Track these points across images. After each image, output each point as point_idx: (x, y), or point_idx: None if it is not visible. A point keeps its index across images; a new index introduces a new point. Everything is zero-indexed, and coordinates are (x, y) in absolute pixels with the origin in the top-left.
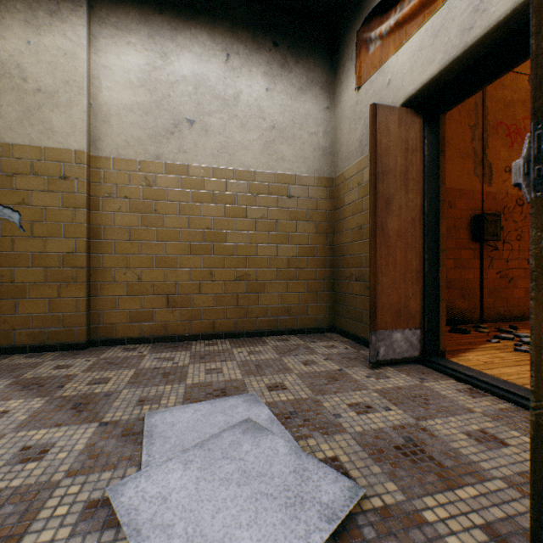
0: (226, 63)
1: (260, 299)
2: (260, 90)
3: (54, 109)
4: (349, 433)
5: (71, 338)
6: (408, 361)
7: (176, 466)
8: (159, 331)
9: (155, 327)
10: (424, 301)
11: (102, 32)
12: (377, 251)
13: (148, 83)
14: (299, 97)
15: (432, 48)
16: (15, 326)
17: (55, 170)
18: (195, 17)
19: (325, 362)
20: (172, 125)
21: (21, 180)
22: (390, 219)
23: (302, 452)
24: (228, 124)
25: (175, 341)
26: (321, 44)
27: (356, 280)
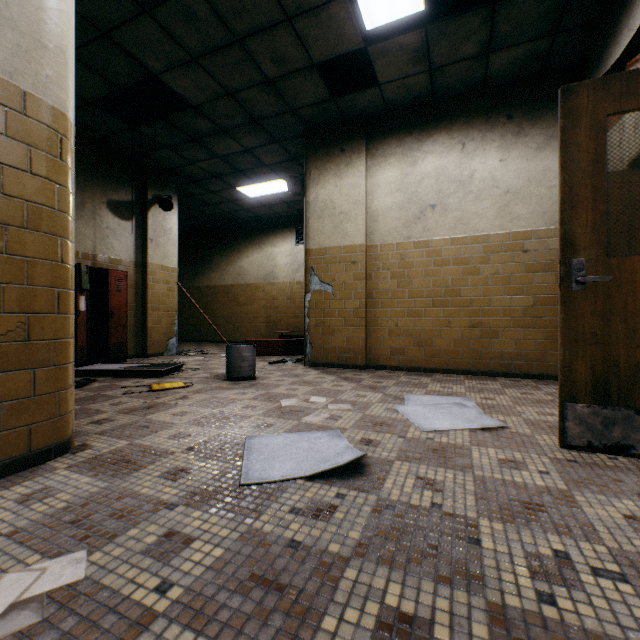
0: (462, 151)
1: (493, 344)
2: (493, 163)
3: (348, 221)
4: (522, 418)
5: (357, 361)
6: None
7: (419, 406)
8: (409, 363)
9: (407, 360)
10: None
11: (373, 163)
12: None
13: (401, 187)
14: (535, 157)
15: None
16: (330, 351)
17: (349, 258)
18: (436, 125)
19: (542, 395)
20: (418, 212)
21: (333, 267)
22: None
23: (483, 414)
24: (463, 200)
25: (420, 372)
26: None
27: None
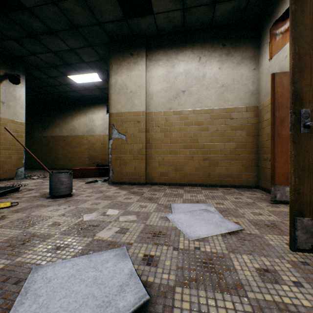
0: (199, 61)
1: (215, 169)
2: (215, 69)
3: (135, 97)
4: (246, 218)
5: (140, 180)
6: None
7: (182, 214)
8: (171, 181)
9: (169, 179)
10: None
11: (150, 64)
12: (275, 146)
13: (166, 79)
14: (236, 68)
15: None
16: (124, 175)
17: (135, 119)
18: (185, 45)
19: (246, 199)
20: (176, 94)
21: (126, 124)
22: (283, 129)
23: (224, 218)
24: (200, 89)
25: (177, 185)
26: (250, 37)
27: (269, 160)
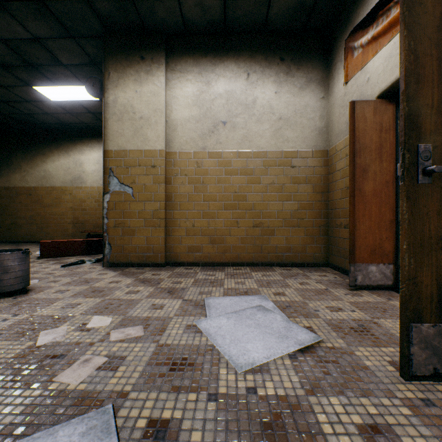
0: (247, 79)
1: (270, 240)
2: (270, 94)
3: (149, 127)
4: (322, 319)
5: (157, 260)
6: (383, 288)
7: (223, 318)
8: (205, 259)
9: (202, 256)
10: (397, 243)
11: (172, 76)
12: (355, 206)
13: (198, 102)
14: (299, 94)
15: (398, 57)
16: (130, 251)
17: (149, 162)
18: (227, 54)
19: (315, 284)
20: (212, 126)
21: (133, 169)
22: (366, 182)
23: (290, 321)
24: (248, 121)
25: (214, 266)
26: (317, 51)
27: (344, 227)
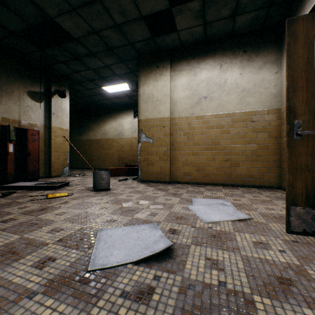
0: (220, 68)
1: (236, 170)
2: (236, 75)
3: (161, 105)
4: (258, 212)
5: (165, 179)
6: None
7: (201, 206)
8: (193, 180)
9: (191, 178)
10: None
11: (174, 74)
12: None
13: (189, 87)
14: (258, 72)
15: None
16: (151, 174)
17: (161, 124)
18: (207, 55)
19: (264, 197)
20: (198, 100)
21: (152, 129)
22: None
23: (237, 210)
24: (221, 94)
25: (199, 184)
26: (271, 41)
27: None
